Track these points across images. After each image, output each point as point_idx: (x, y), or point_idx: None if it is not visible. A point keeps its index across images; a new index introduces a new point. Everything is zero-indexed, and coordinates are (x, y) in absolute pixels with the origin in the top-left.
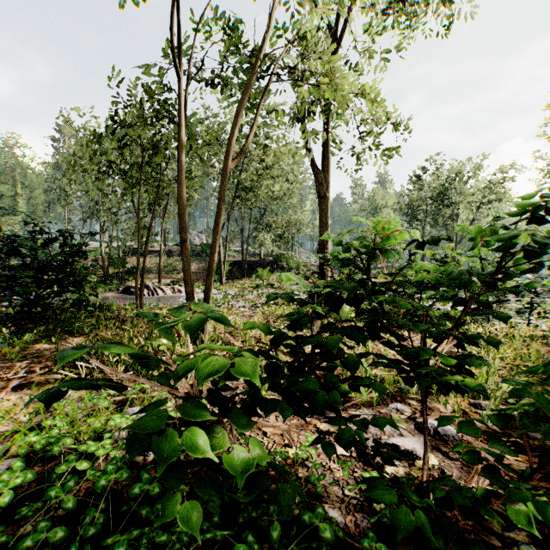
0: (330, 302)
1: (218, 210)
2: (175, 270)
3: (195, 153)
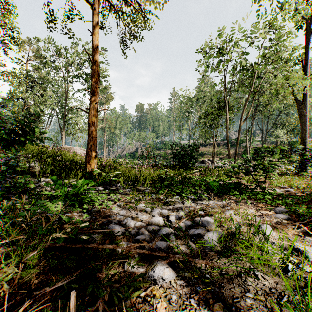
0: (254, 160)
1: (238, 137)
2: (221, 153)
3: (231, 111)
